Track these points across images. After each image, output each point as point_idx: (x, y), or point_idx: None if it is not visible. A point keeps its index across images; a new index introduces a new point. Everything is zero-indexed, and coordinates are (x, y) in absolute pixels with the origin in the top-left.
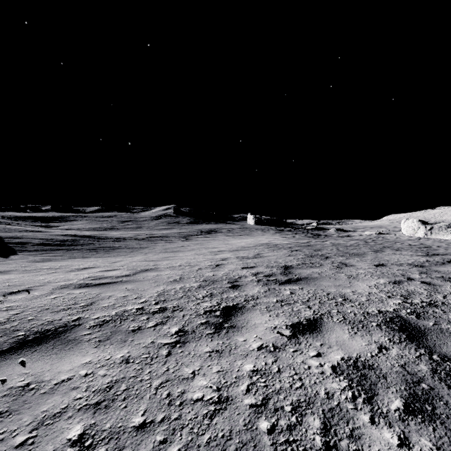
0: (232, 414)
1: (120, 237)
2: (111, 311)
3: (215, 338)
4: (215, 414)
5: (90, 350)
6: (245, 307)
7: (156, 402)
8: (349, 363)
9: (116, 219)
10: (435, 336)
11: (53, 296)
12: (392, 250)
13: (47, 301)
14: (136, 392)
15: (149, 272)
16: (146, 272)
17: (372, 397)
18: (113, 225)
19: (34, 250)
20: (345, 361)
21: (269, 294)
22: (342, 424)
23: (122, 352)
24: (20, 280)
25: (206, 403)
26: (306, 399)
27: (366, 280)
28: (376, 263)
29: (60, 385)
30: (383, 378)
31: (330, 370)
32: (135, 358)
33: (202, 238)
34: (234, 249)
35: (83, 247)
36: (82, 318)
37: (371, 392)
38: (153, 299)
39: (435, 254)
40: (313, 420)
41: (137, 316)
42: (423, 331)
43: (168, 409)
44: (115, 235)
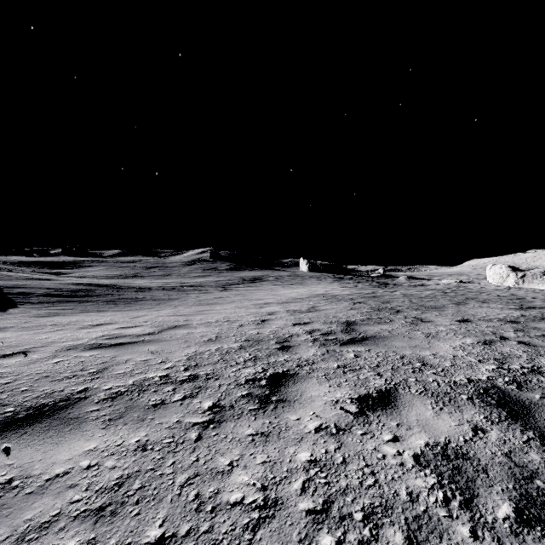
0: (283, 524)
1: (145, 287)
2: (128, 379)
3: (260, 416)
4: (260, 525)
5: (97, 432)
6: (298, 374)
7: (179, 507)
8: (437, 451)
9: (141, 265)
10: (544, 413)
11: (56, 360)
12: (478, 302)
13: (48, 367)
14: (154, 491)
15: (178, 329)
16: (175, 329)
17: (471, 500)
18: (137, 272)
19: (38, 302)
20: (431, 447)
21: (328, 358)
22: (434, 540)
23: (138, 435)
24: (17, 339)
25: (247, 508)
26: (382, 503)
27: (448, 339)
28: (459, 319)
29: (53, 481)
30: (483, 471)
31: (412, 460)
32: (155, 443)
33: (245, 288)
34: (283, 300)
35: (99, 299)
36: (90, 389)
37: (468, 493)
38: (181, 364)
39: (530, 307)
40: (393, 533)
41: (161, 386)
42: (528, 406)
43: (195, 516)
44: (139, 284)
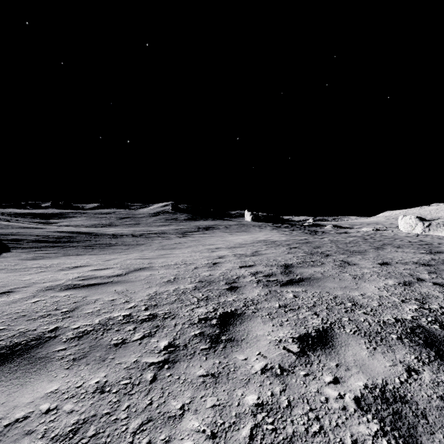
0: None
1: (118, 234)
2: (95, 318)
3: (210, 356)
4: None
5: (60, 373)
6: (245, 314)
7: None
8: (376, 394)
9: (115, 216)
10: None
11: (34, 299)
12: (394, 247)
13: (26, 306)
14: (107, 439)
15: (142, 271)
16: (140, 271)
17: None
18: (112, 222)
19: (28, 247)
20: (370, 390)
21: (270, 298)
22: None
23: (98, 376)
24: (5, 280)
25: None
26: None
27: (373, 280)
28: (380, 262)
29: (11, 427)
30: (423, 416)
31: (354, 404)
32: (113, 385)
33: (199, 235)
34: (231, 246)
35: (79, 244)
36: (60, 328)
37: (412, 441)
38: (143, 304)
39: (438, 252)
40: None
41: (123, 325)
42: None
43: None
44: (113, 232)
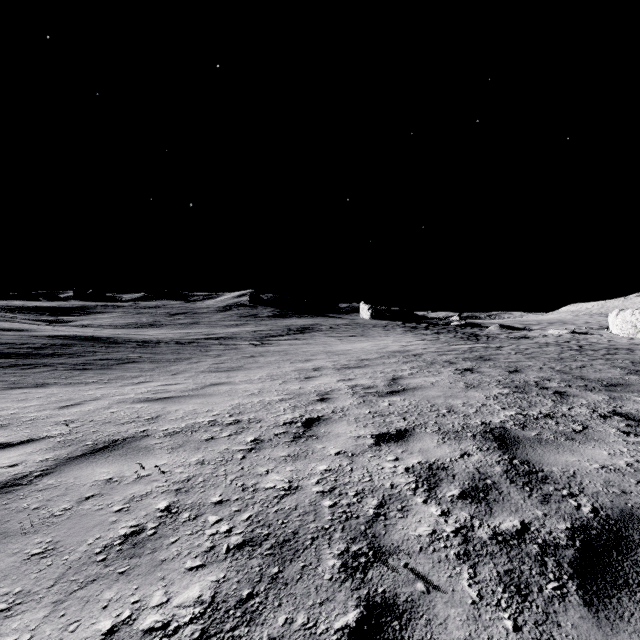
0: None
1: (152, 340)
2: None
3: None
4: None
5: None
6: None
7: None
8: None
9: (164, 311)
10: None
11: None
12: None
13: None
14: None
15: (99, 460)
16: (93, 460)
17: None
18: (156, 320)
19: None
20: None
21: None
22: None
23: None
24: None
25: None
26: None
27: None
28: None
29: None
30: None
31: None
32: None
33: (289, 341)
34: (343, 363)
35: (67, 360)
36: None
37: None
38: None
39: None
40: None
41: None
42: None
43: None
44: (150, 336)
